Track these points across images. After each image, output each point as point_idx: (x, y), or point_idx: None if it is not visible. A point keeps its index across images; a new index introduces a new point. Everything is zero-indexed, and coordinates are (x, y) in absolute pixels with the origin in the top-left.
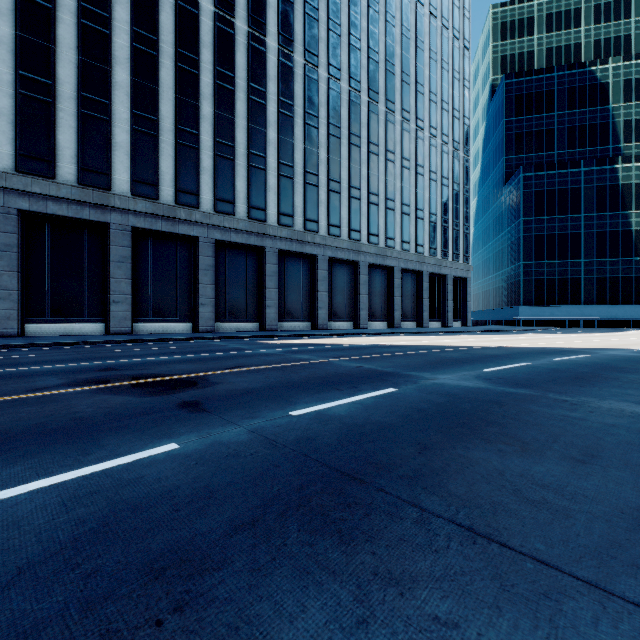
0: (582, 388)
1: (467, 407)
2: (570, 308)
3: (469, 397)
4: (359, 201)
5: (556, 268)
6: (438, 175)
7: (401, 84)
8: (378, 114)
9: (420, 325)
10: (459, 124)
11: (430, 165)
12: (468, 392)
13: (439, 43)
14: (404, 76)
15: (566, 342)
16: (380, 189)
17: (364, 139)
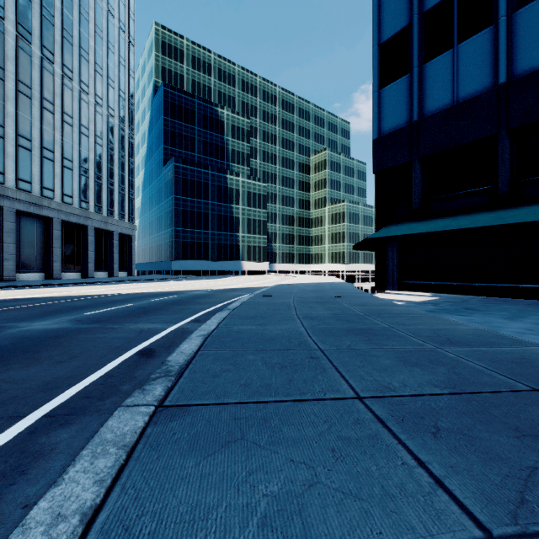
0: (137, 318)
1: (25, 344)
2: (203, 262)
3: (39, 337)
4: (2, 139)
5: (195, 235)
6: (104, 141)
7: (62, 39)
8: (31, 55)
9: (85, 276)
10: (125, 104)
11: (96, 130)
12: (44, 333)
13: (106, 24)
14: (66, 33)
15: (182, 287)
16: (34, 135)
17: (10, 74)
